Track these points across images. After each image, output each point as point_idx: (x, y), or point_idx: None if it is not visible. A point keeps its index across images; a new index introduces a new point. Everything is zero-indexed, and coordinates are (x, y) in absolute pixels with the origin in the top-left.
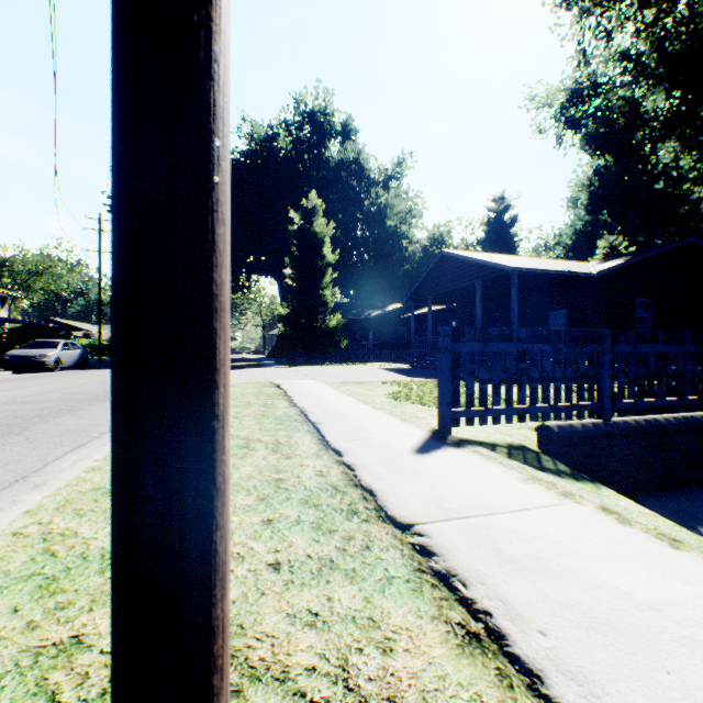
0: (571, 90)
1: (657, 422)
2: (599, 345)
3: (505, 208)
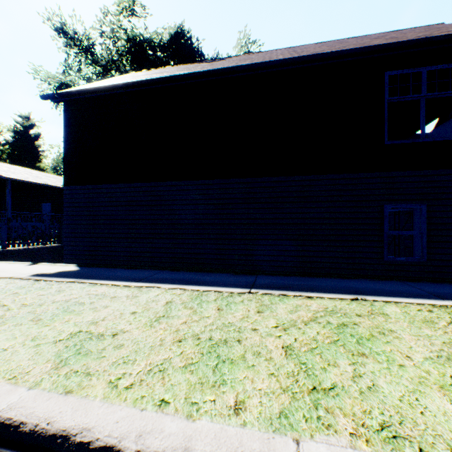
0: (62, 82)
1: (30, 248)
2: (2, 222)
3: (32, 125)
